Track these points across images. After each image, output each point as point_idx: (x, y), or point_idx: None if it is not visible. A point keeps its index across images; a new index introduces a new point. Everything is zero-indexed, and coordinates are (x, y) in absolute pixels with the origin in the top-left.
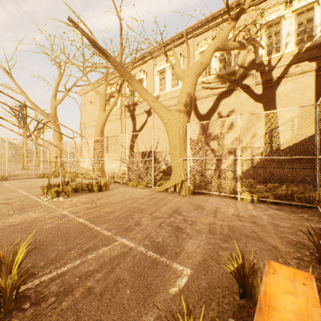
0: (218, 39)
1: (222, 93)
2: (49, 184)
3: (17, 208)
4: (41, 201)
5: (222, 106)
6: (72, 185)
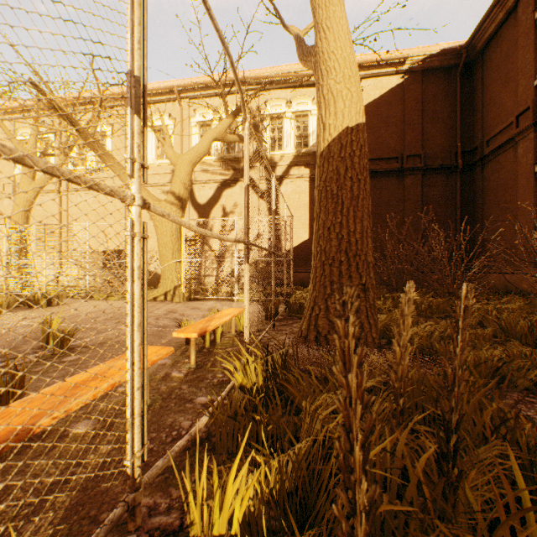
0: (217, 130)
1: (226, 181)
2: None
3: None
4: None
5: (225, 197)
6: None
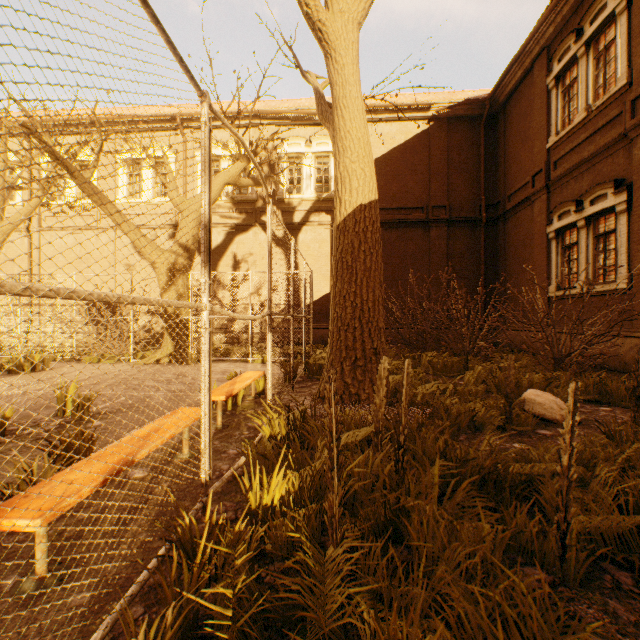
0: (229, 174)
1: (237, 225)
2: None
3: None
4: None
5: (237, 244)
6: None
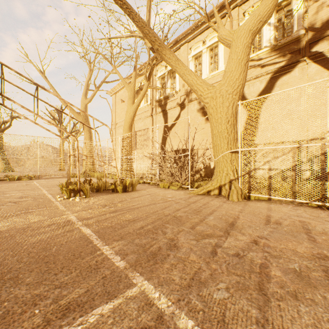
0: None
1: (280, 68)
2: (68, 181)
3: (22, 208)
4: (54, 201)
5: (279, 86)
6: (94, 184)
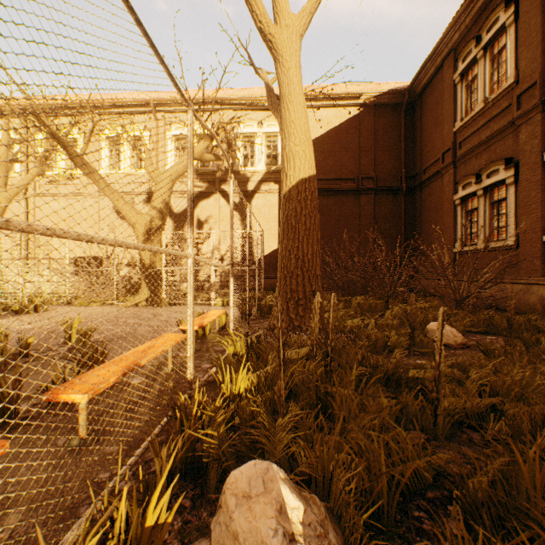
0: (195, 151)
1: (201, 193)
2: None
3: None
4: None
5: (200, 208)
6: None
